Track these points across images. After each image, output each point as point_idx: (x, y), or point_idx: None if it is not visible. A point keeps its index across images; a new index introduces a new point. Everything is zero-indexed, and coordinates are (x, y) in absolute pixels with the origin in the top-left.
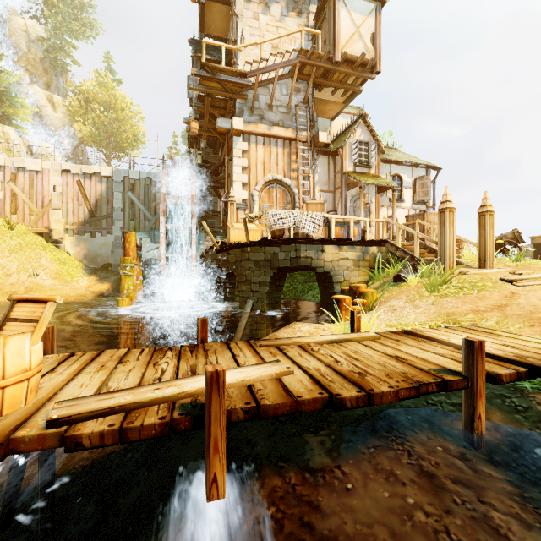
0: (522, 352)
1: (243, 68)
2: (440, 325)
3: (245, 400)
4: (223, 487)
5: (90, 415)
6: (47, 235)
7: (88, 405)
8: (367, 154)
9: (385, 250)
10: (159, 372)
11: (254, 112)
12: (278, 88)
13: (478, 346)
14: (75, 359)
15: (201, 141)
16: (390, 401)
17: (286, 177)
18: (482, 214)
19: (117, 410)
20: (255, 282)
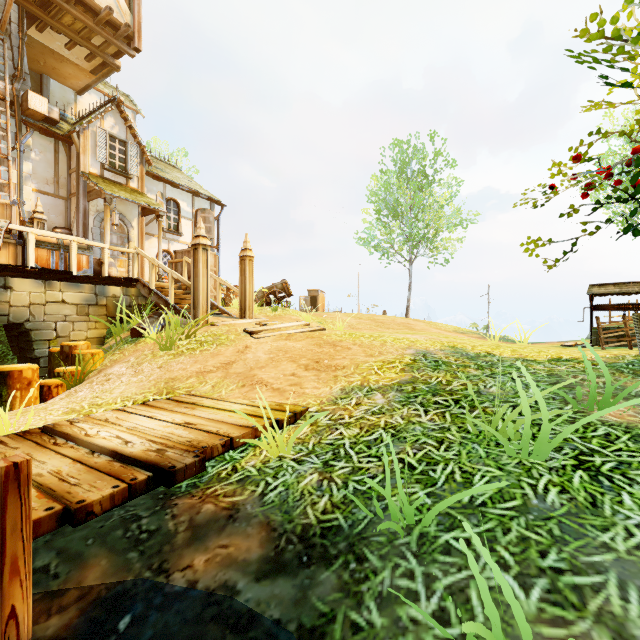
0: (190, 435)
1: None
2: (150, 398)
3: None
4: None
5: None
6: None
7: None
8: (124, 157)
9: (136, 293)
10: None
11: None
12: None
13: (6, 476)
14: None
15: None
16: None
17: None
18: (243, 258)
19: None
20: None
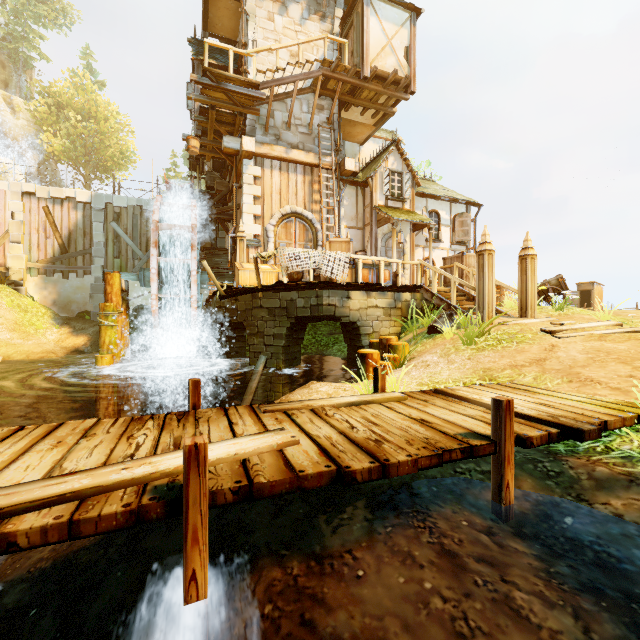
0: (557, 411)
1: (254, 78)
2: (476, 382)
3: (236, 478)
4: (204, 585)
5: (30, 506)
6: (3, 275)
7: (29, 493)
8: (400, 186)
9: (420, 297)
10: (133, 447)
11: (268, 131)
12: (298, 104)
13: (506, 406)
14: (24, 434)
15: (205, 163)
16: (408, 471)
17: (308, 209)
18: (523, 257)
19: (68, 498)
20: (269, 334)
